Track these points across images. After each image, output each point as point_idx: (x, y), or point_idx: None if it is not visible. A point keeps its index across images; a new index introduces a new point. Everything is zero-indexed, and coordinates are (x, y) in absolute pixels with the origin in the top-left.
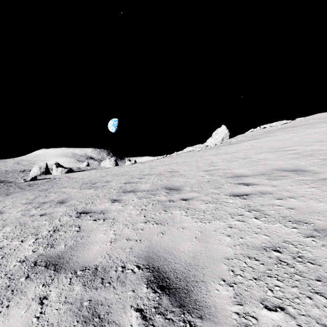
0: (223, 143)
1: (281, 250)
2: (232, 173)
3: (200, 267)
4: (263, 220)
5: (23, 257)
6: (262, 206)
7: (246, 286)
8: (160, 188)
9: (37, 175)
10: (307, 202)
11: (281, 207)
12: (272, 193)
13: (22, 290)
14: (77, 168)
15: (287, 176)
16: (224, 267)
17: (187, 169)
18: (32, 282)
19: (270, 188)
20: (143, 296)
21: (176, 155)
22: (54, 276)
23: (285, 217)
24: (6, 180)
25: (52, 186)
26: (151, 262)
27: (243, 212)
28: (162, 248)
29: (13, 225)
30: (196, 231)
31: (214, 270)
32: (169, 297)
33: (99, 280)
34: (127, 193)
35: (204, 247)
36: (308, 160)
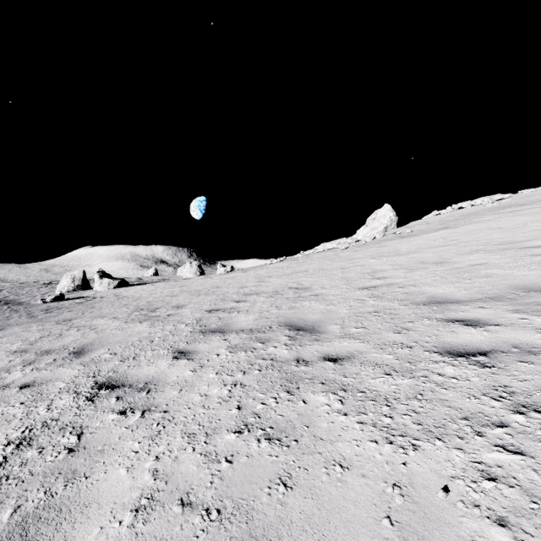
0: (387, 236)
1: None
2: (424, 294)
3: None
4: None
5: None
6: None
7: None
8: (275, 326)
9: (68, 291)
10: None
11: None
12: None
13: None
14: (136, 280)
15: None
16: None
17: (326, 285)
18: None
19: (537, 335)
20: None
21: (303, 256)
22: None
23: None
24: (15, 300)
25: (83, 312)
26: None
27: (503, 415)
28: None
29: None
30: (386, 486)
31: None
32: None
33: None
34: (210, 335)
35: None
36: None
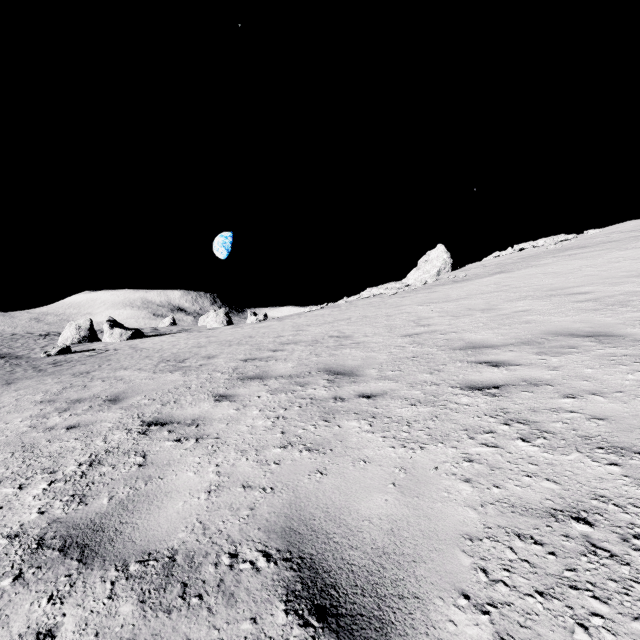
0: (439, 281)
1: (592, 517)
2: (463, 340)
3: (408, 559)
4: (541, 446)
5: (17, 526)
6: (535, 413)
7: (521, 613)
8: (315, 372)
9: (73, 343)
10: (631, 403)
11: (576, 414)
12: (552, 383)
13: (0, 611)
14: (152, 330)
15: (579, 347)
16: (463, 560)
17: (369, 333)
18: (28, 590)
19: (546, 372)
20: (276, 635)
21: (347, 303)
22: (78, 576)
23: (589, 439)
24: (11, 353)
25: (99, 365)
26: (296, 545)
27: (494, 426)
28: (321, 508)
29: (9, 449)
30: (395, 469)
31: (440, 566)
32: (338, 639)
33: (178, 589)
34: (249, 381)
35: (414, 507)
36: (619, 313)
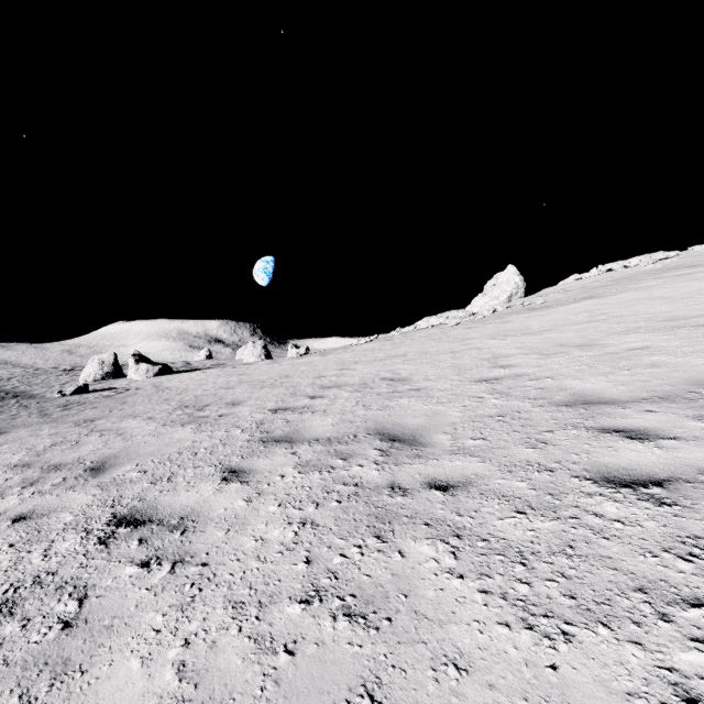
0: (511, 308)
1: None
2: (566, 390)
3: None
4: None
5: None
6: None
7: None
8: (362, 434)
9: (95, 380)
10: None
11: None
12: None
13: None
14: (183, 365)
15: None
16: None
17: (432, 375)
18: None
19: None
20: None
21: (401, 335)
22: None
23: None
24: (26, 392)
25: (110, 410)
26: None
27: (699, 586)
28: None
29: None
30: None
31: None
32: None
33: None
34: (273, 446)
35: None
36: None
